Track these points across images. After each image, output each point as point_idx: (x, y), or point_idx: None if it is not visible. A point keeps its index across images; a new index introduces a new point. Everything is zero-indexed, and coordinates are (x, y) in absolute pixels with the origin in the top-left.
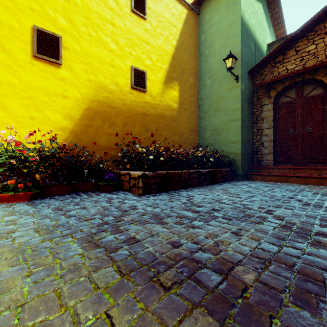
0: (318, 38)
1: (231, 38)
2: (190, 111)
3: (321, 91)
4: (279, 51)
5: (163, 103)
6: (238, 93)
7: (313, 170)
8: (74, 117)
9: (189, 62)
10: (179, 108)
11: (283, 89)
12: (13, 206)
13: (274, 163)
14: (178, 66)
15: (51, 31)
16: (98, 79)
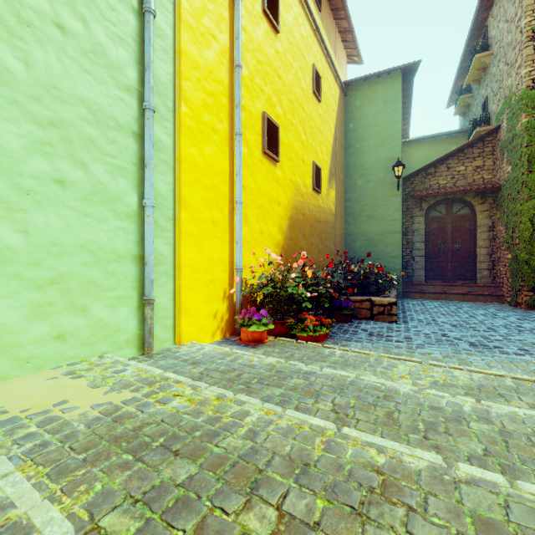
0: (467, 160)
1: (390, 138)
2: (341, 215)
3: (468, 211)
4: (433, 164)
5: (328, 206)
6: (399, 203)
7: (466, 287)
8: (283, 229)
9: (340, 154)
10: (335, 212)
11: (434, 202)
12: (343, 343)
13: (424, 279)
14: (335, 160)
15: (274, 120)
16: (295, 179)
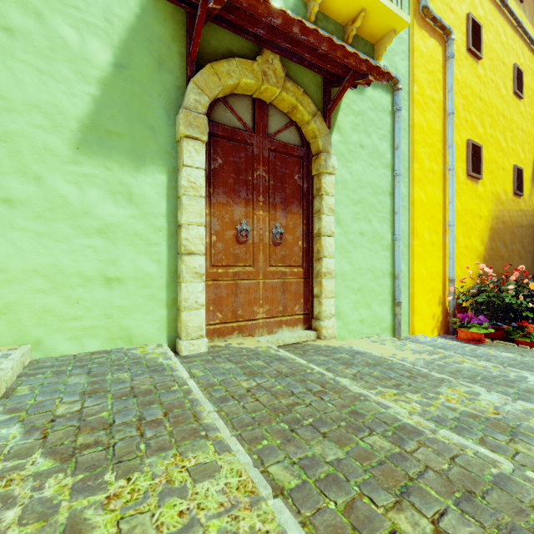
0: None
1: None
2: None
3: None
4: None
5: (530, 208)
6: None
7: None
8: (484, 240)
9: None
10: None
11: None
12: None
13: None
14: None
15: (477, 143)
16: (495, 189)
